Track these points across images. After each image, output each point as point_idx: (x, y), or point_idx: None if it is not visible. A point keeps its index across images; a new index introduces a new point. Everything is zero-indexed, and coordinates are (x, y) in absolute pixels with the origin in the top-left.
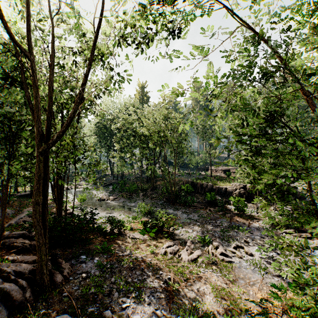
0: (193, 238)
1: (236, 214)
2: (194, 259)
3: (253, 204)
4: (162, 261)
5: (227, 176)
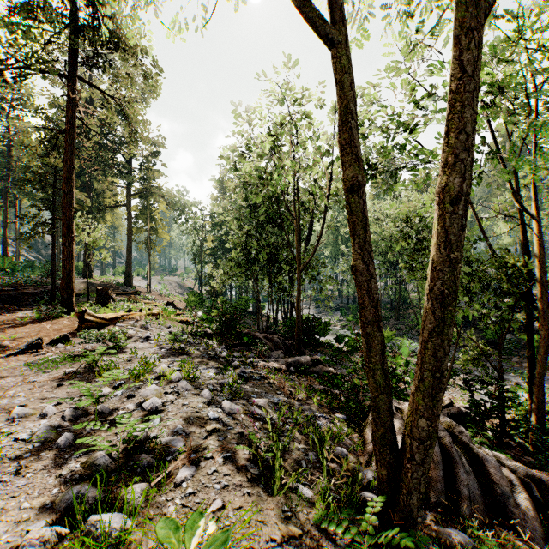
0: None
1: None
2: None
3: None
4: None
5: None
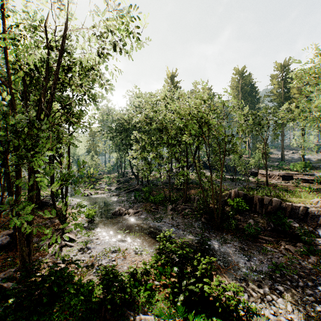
0: None
1: None
2: None
3: None
4: None
5: (295, 185)
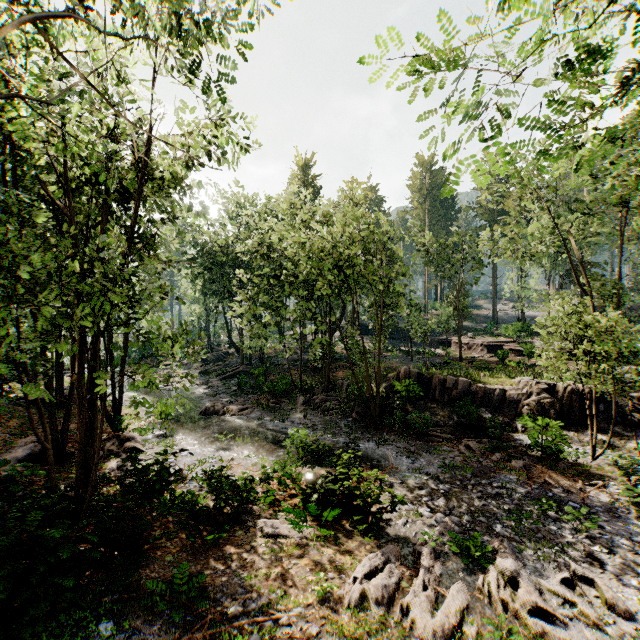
0: (436, 538)
1: (539, 462)
2: (450, 628)
3: (576, 434)
4: (354, 638)
5: (500, 359)
